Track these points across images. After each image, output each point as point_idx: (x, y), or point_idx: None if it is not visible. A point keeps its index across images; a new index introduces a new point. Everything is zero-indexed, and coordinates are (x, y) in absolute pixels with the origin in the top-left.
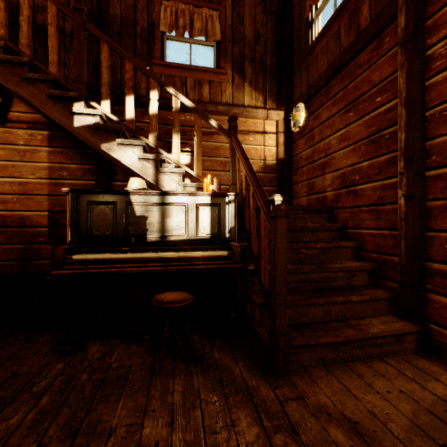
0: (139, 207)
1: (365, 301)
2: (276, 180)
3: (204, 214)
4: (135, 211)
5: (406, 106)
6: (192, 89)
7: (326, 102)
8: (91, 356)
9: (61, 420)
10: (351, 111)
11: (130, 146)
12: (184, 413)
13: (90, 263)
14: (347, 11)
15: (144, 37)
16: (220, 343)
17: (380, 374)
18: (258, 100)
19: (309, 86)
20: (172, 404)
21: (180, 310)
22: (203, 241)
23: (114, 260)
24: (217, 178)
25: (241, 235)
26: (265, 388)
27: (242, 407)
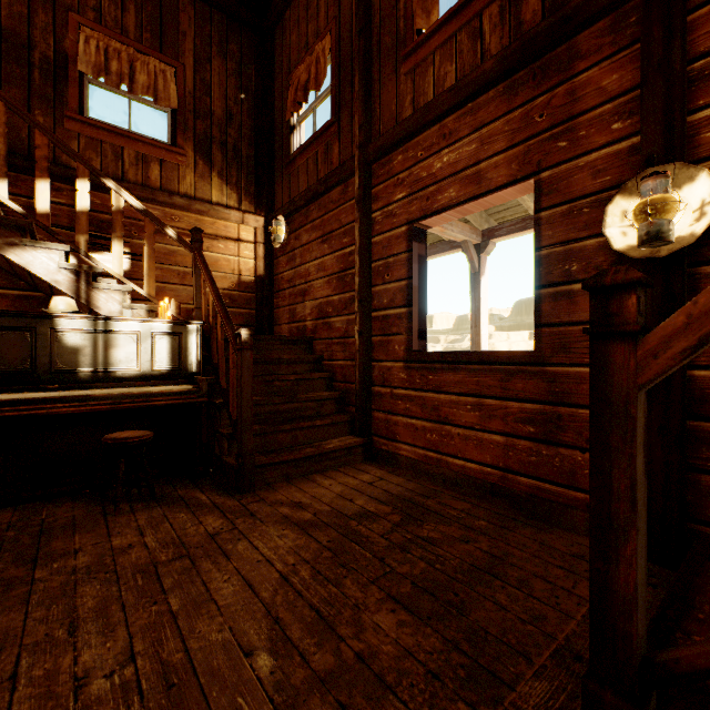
0: (71, 334)
1: (329, 425)
2: (255, 301)
3: (163, 345)
4: (66, 339)
5: (359, 255)
6: (133, 166)
7: (306, 224)
8: (8, 520)
9: (8, 559)
10: (326, 243)
11: (44, 249)
12: (153, 527)
13: (5, 405)
14: (323, 141)
15: (49, 71)
16: (184, 484)
17: (330, 478)
18: (230, 198)
19: (291, 201)
20: (138, 526)
21: (138, 447)
22: (161, 375)
23: (43, 400)
24: (173, 294)
25: (208, 369)
26: (232, 501)
27: (209, 514)
